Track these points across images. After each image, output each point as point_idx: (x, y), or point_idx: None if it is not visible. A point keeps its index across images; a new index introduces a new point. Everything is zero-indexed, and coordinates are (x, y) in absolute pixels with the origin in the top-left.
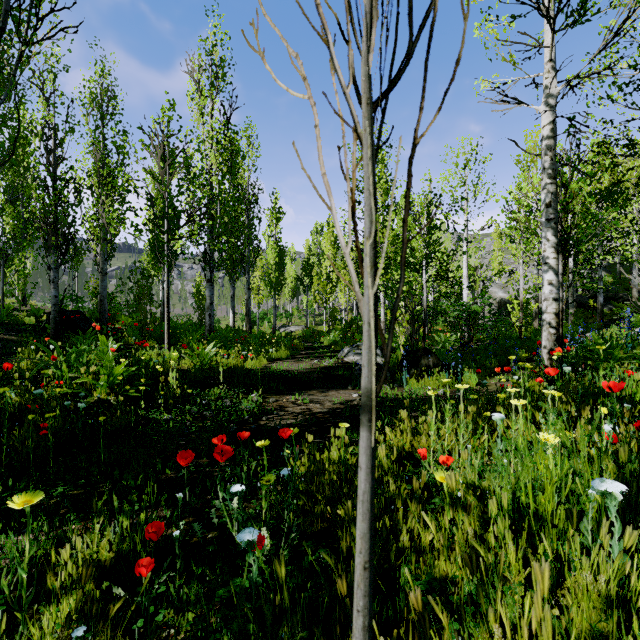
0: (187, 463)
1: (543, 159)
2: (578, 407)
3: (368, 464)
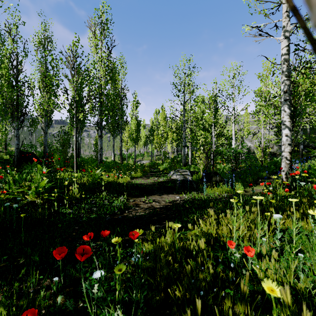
0: (60, 257)
1: (282, 66)
2: None
3: None
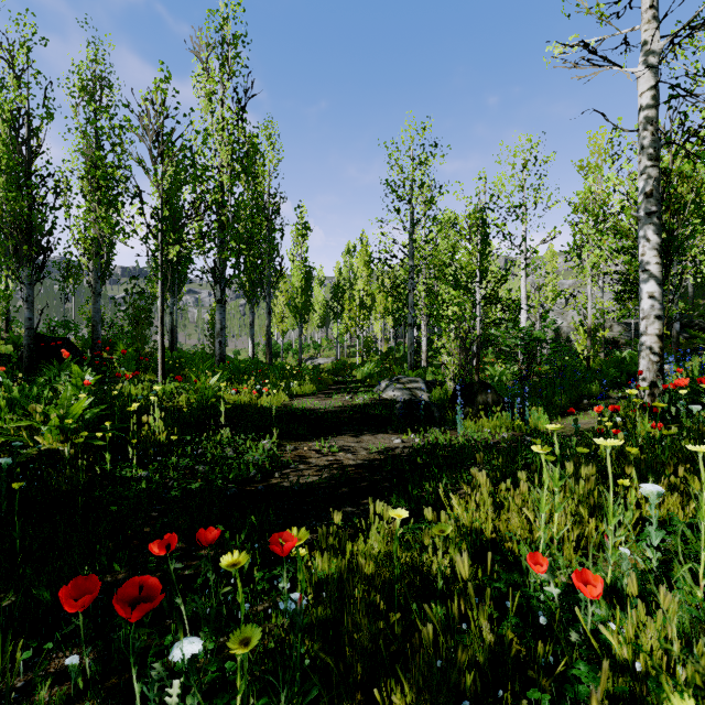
0: (80, 604)
1: (641, 136)
2: None
3: None
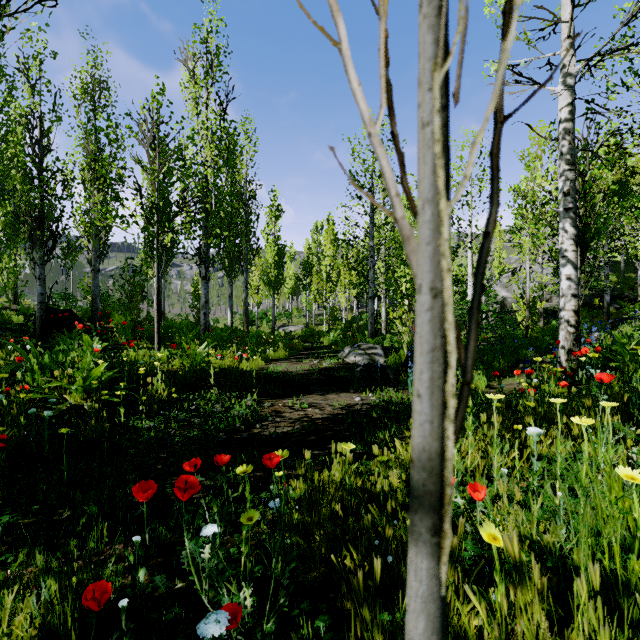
0: (145, 498)
1: (561, 144)
2: (620, 417)
3: (432, 639)
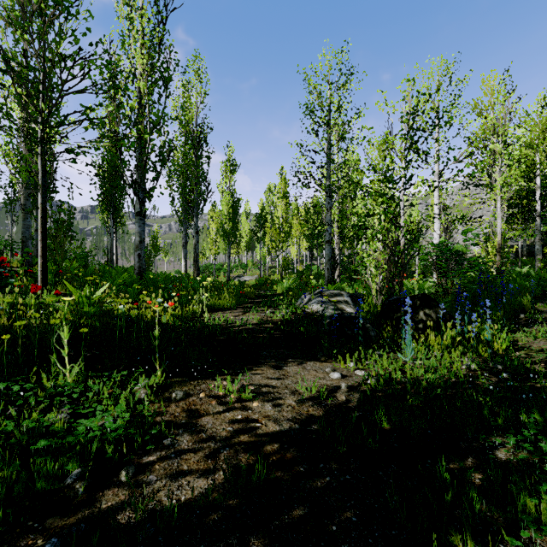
0: None
1: None
2: None
3: None
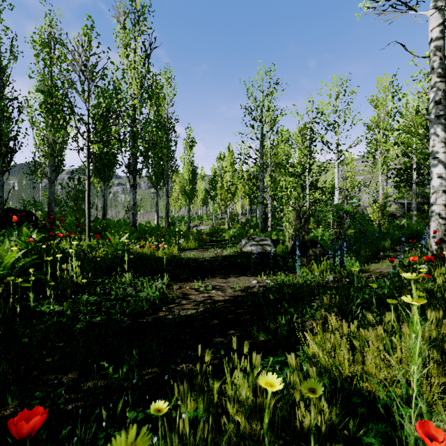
0: None
1: (432, 60)
2: None
3: None
